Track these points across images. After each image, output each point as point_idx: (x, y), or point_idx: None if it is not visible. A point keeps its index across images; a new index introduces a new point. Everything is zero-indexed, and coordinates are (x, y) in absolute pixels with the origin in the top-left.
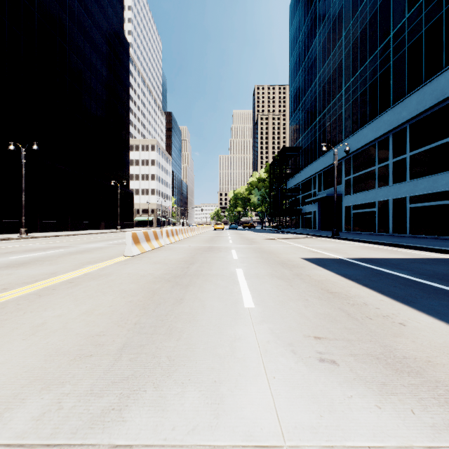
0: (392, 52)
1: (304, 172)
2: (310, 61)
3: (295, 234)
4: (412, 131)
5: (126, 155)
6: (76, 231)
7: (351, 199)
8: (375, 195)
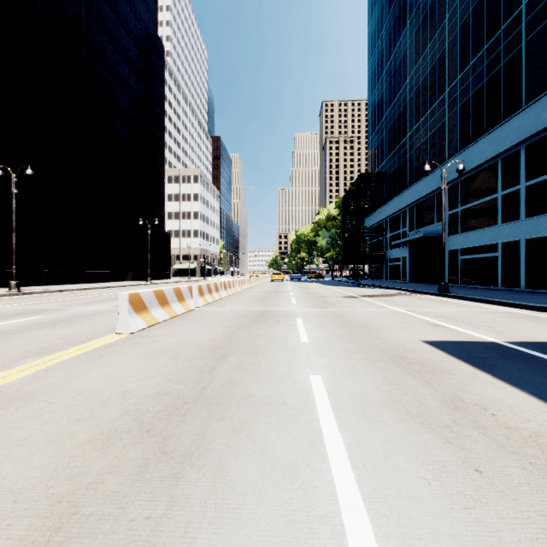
0: (525, 29)
1: (390, 205)
2: (397, 59)
3: (380, 289)
4: None
5: (161, 187)
6: (95, 283)
7: (458, 240)
8: (497, 234)
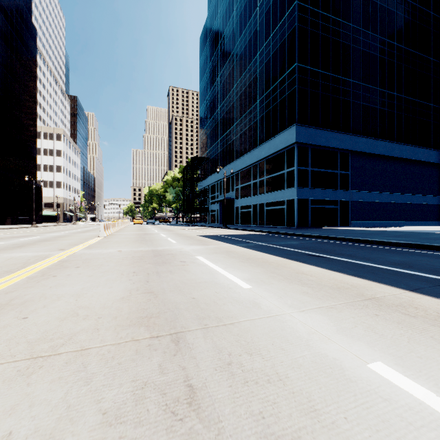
0: (259, 112)
1: (210, 178)
2: (214, 93)
3: (201, 227)
4: (267, 164)
5: (34, 147)
6: None
7: (239, 202)
8: (251, 200)
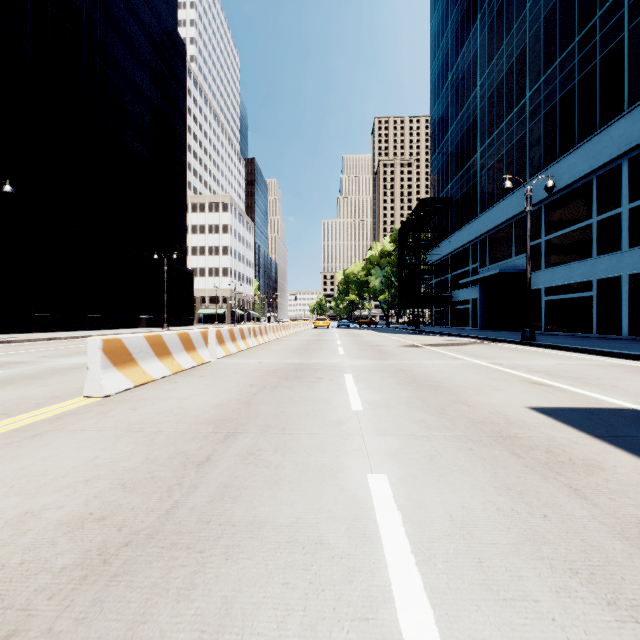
0: (628, 13)
1: (456, 237)
2: (466, 61)
3: (447, 336)
4: None
5: (182, 215)
6: (99, 330)
7: (541, 278)
8: (591, 269)
